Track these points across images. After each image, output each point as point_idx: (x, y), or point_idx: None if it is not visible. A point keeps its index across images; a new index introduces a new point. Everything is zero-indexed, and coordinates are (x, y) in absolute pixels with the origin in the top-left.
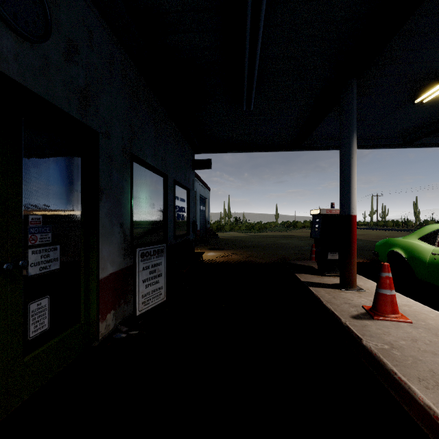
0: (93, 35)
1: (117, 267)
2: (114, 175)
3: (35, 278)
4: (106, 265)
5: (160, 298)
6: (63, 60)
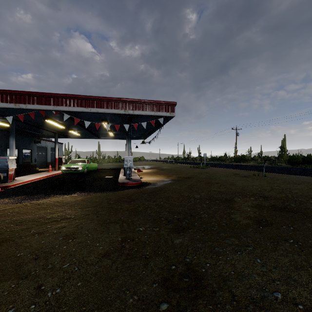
0: None
1: None
2: (3, 152)
3: None
4: None
5: None
6: None
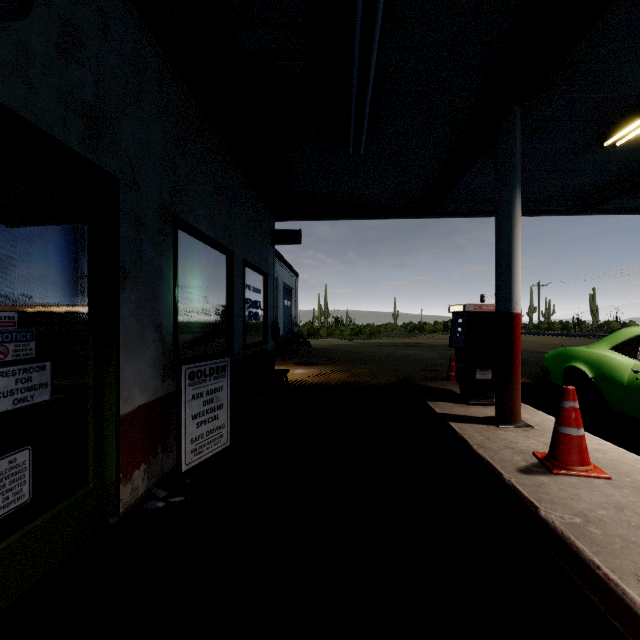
0: (110, 21)
1: (151, 396)
2: (145, 249)
3: (4, 418)
4: (132, 392)
5: (221, 442)
6: (55, 56)
